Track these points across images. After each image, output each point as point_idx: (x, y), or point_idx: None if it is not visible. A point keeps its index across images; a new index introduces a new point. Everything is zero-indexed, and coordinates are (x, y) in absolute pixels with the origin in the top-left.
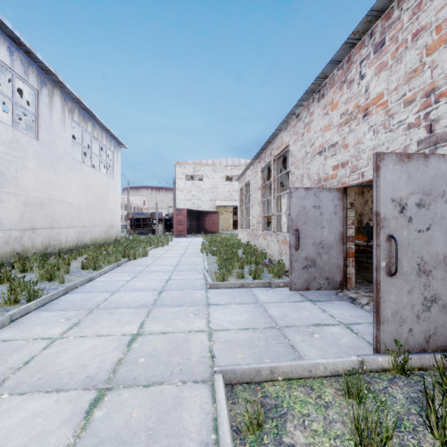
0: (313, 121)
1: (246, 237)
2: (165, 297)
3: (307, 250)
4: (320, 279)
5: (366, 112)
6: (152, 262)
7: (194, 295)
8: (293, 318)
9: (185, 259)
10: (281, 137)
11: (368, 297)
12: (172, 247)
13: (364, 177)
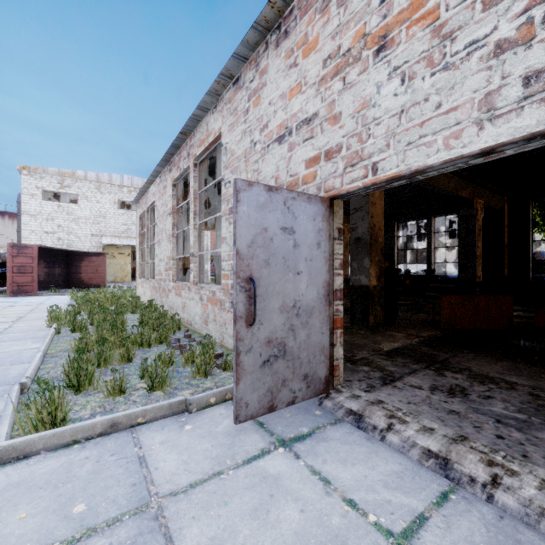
0: (266, 85)
1: (148, 292)
2: None
3: (271, 323)
4: (294, 382)
5: (383, 41)
6: None
7: None
8: None
9: None
10: (206, 124)
11: (379, 405)
12: None
13: (380, 173)
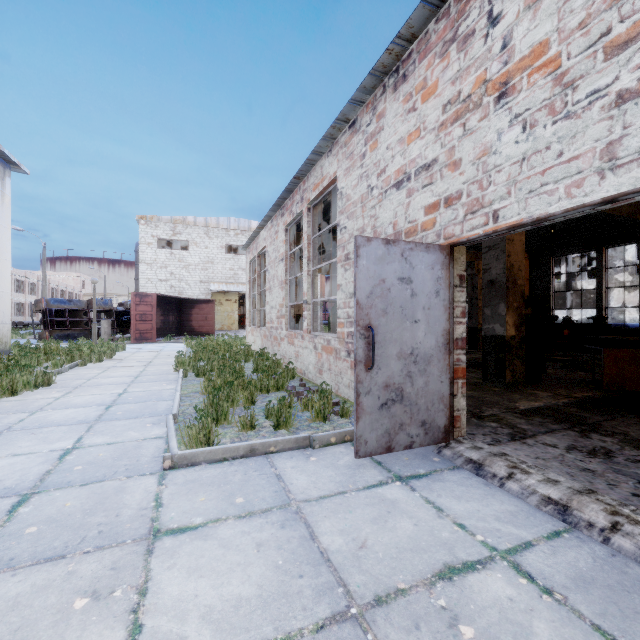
0: (384, 129)
1: (259, 340)
2: (25, 520)
3: (388, 369)
4: (411, 427)
5: (504, 88)
6: (56, 399)
7: (123, 498)
8: (383, 552)
9: (137, 387)
10: (321, 168)
11: (501, 457)
12: (119, 362)
13: (501, 220)
